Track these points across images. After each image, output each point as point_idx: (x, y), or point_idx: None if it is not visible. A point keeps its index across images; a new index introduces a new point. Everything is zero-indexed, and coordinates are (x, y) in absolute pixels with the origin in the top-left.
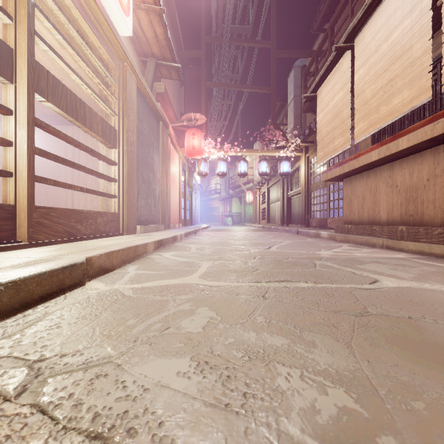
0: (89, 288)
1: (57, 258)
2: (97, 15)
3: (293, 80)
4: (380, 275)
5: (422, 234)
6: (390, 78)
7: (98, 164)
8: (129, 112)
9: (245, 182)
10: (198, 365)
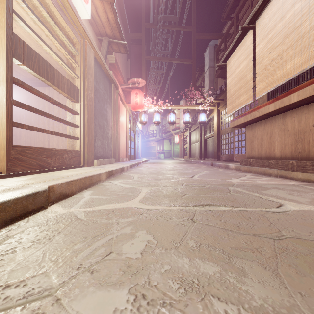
0: (50, 212)
1: (25, 187)
2: (63, 2)
3: (208, 55)
4: (282, 199)
5: (309, 166)
6: (284, 48)
7: (67, 115)
8: (88, 75)
9: (173, 129)
10: (135, 300)
